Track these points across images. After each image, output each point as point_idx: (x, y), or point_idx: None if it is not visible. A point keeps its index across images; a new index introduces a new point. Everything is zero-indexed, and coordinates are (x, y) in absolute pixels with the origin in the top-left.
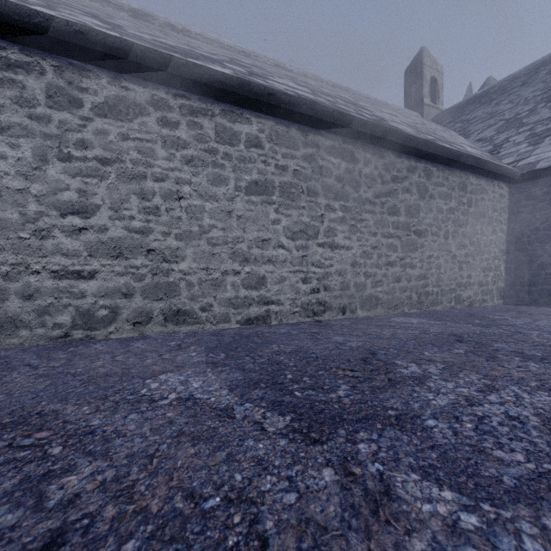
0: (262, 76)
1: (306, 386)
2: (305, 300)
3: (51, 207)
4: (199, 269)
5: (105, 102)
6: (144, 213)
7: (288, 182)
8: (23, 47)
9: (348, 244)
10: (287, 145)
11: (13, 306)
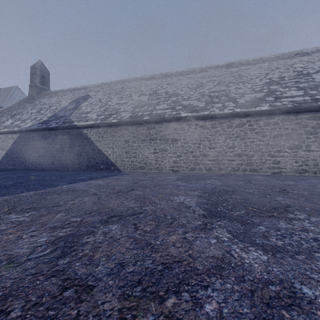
0: (280, 97)
1: (282, 179)
2: (296, 168)
3: (227, 147)
4: (258, 159)
5: (237, 124)
6: (245, 147)
7: (289, 132)
8: (222, 119)
9: (317, 150)
10: (288, 121)
11: (221, 166)
